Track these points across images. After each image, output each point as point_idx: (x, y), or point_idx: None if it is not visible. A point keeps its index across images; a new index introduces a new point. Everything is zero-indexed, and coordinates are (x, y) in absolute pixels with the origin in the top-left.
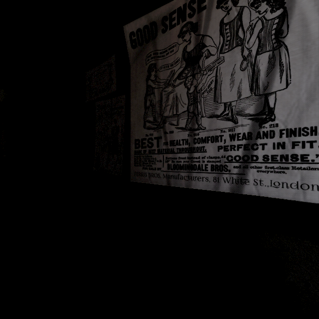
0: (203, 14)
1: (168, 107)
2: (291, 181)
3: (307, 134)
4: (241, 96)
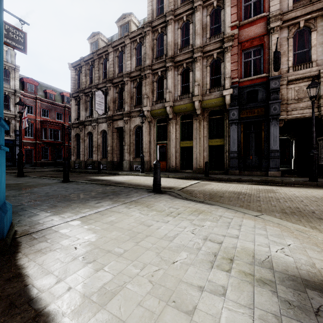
0: None
1: (321, 152)
2: None
3: None
4: None
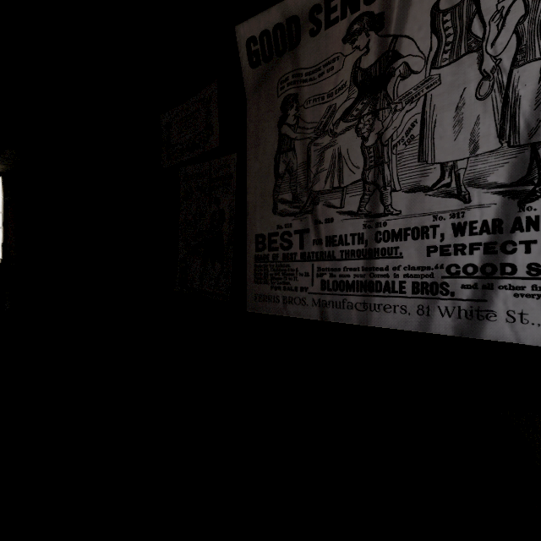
0: None
1: (322, 174)
2: None
3: None
4: (478, 149)
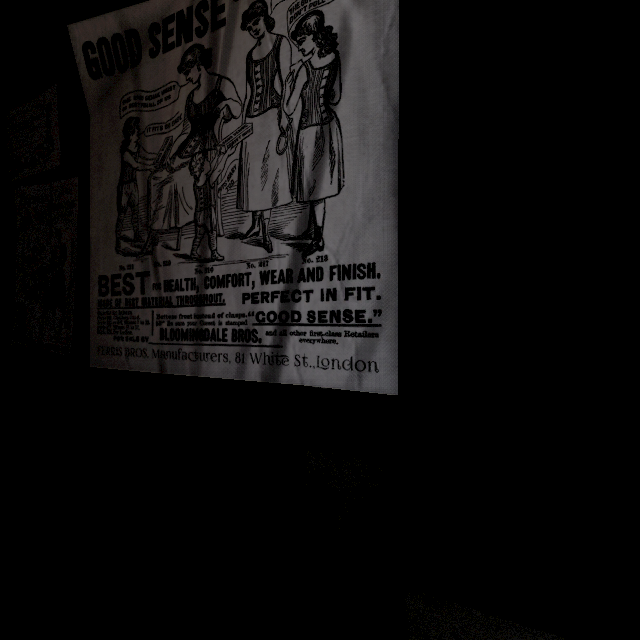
0: (221, 35)
1: (161, 211)
2: (344, 356)
3: (364, 276)
4: (278, 201)
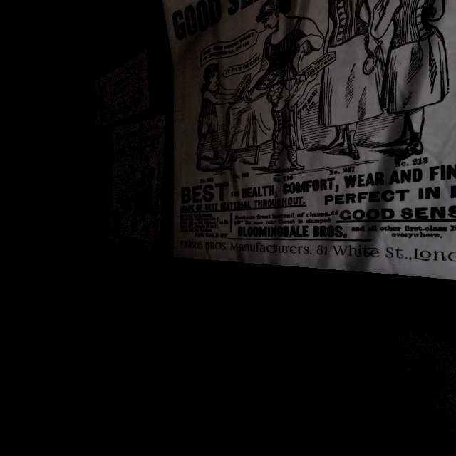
0: None
1: (239, 134)
2: (450, 249)
3: None
4: (365, 115)
